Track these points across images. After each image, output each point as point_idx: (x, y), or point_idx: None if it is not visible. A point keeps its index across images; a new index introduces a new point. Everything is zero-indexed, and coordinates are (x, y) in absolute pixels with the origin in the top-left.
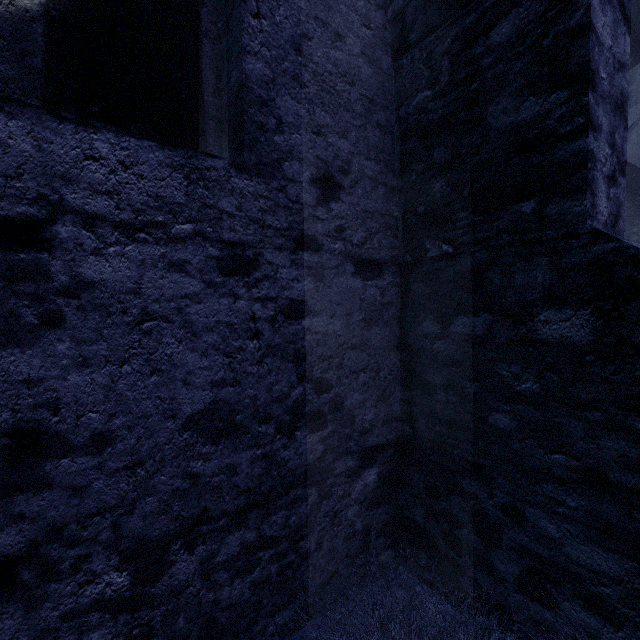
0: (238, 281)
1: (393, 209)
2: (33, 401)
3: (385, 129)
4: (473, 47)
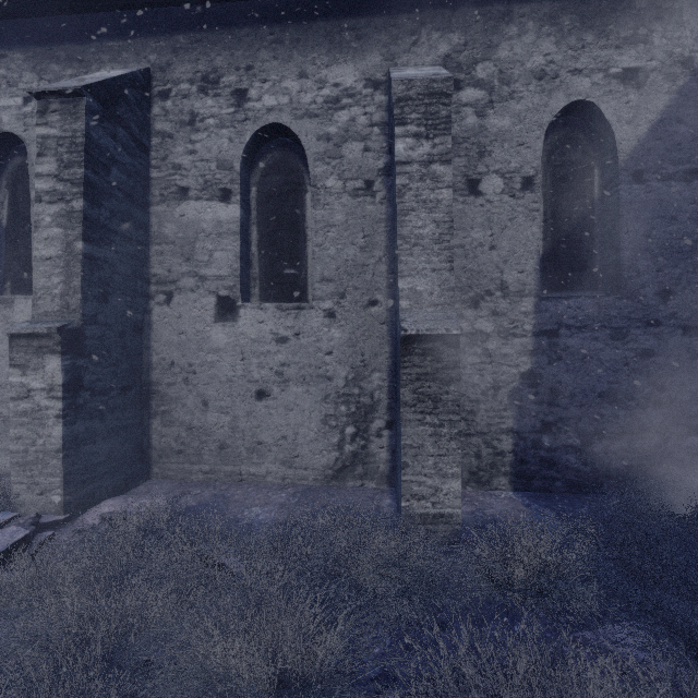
0: (618, 343)
1: None
2: (555, 381)
3: None
4: None
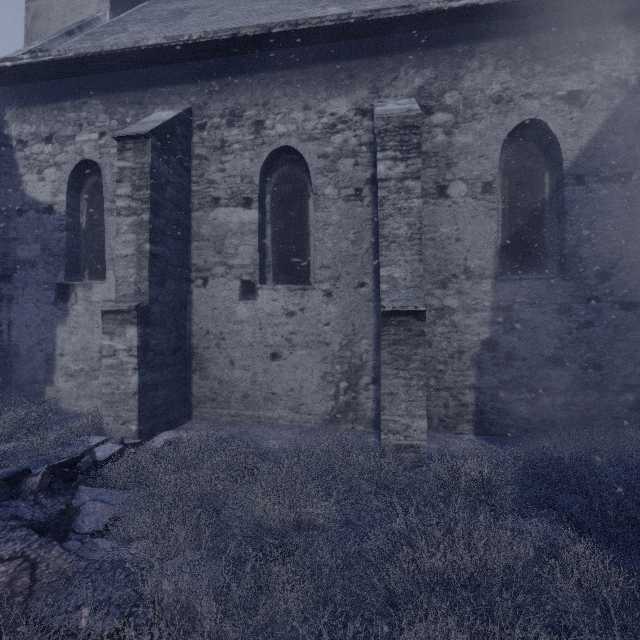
0: (563, 316)
1: None
2: (509, 347)
3: None
4: None
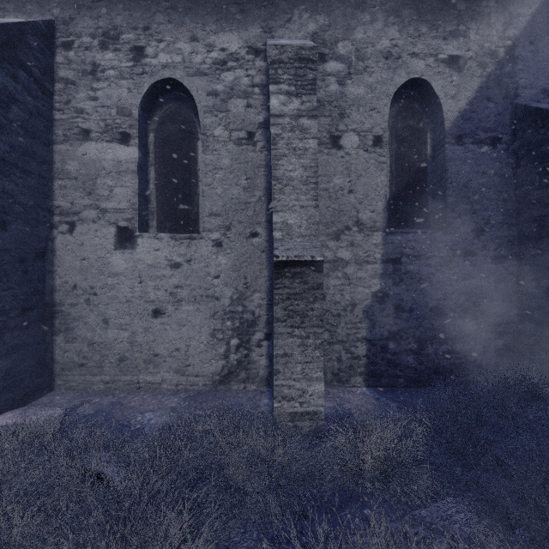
0: (445, 268)
1: (512, 233)
2: (398, 298)
3: (507, 200)
4: (548, 175)
